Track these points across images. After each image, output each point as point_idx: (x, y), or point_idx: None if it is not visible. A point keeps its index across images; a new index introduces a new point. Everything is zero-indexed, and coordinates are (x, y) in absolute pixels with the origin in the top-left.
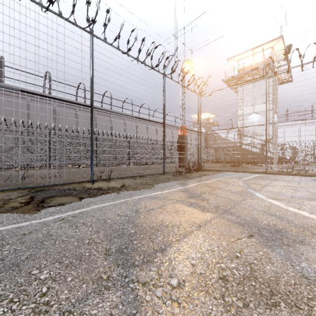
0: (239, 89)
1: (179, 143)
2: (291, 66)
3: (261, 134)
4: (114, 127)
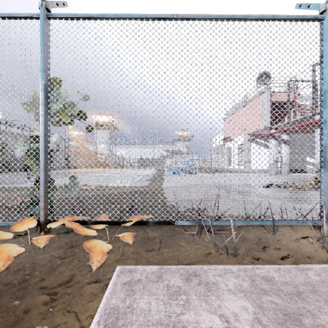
0: (96, 131)
1: (67, 158)
2: (118, 125)
3: (105, 153)
4: (8, 142)
